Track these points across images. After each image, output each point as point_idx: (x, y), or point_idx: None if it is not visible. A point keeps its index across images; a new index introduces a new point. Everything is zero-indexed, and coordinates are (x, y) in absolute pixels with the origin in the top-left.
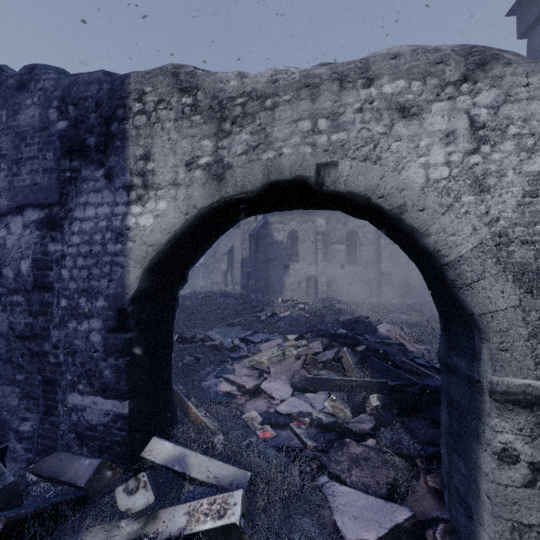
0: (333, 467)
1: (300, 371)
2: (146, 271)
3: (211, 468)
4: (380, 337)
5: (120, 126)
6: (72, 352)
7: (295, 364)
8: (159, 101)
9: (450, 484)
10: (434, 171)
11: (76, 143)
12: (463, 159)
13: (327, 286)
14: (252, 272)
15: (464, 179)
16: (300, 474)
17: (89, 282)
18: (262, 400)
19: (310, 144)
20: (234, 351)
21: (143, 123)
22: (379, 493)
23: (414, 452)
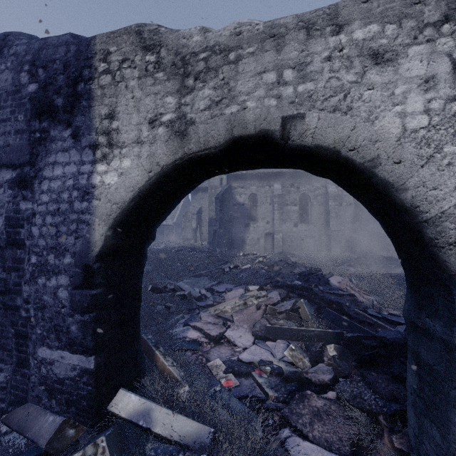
0: (295, 420)
1: (261, 320)
2: (111, 228)
3: (175, 424)
4: (333, 289)
5: (86, 86)
6: (42, 307)
7: (256, 313)
8: (124, 60)
9: (421, 450)
10: (411, 120)
11: (45, 104)
12: (445, 105)
13: (283, 242)
14: (218, 229)
15: (446, 127)
16: (263, 426)
17: (57, 239)
18: (226, 347)
19: (276, 96)
20: (201, 300)
21: (108, 82)
22: (342, 450)
23: (376, 408)
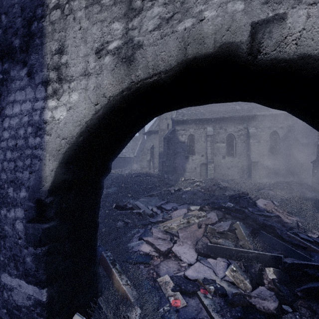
0: None
1: (202, 239)
2: (62, 163)
3: None
4: (260, 210)
5: (39, 24)
6: (3, 236)
7: (198, 231)
8: None
9: None
10: None
11: (5, 46)
12: None
13: (214, 170)
14: (165, 161)
15: None
16: None
17: (15, 173)
18: (173, 261)
19: None
20: (153, 216)
21: (58, 17)
22: None
23: None
